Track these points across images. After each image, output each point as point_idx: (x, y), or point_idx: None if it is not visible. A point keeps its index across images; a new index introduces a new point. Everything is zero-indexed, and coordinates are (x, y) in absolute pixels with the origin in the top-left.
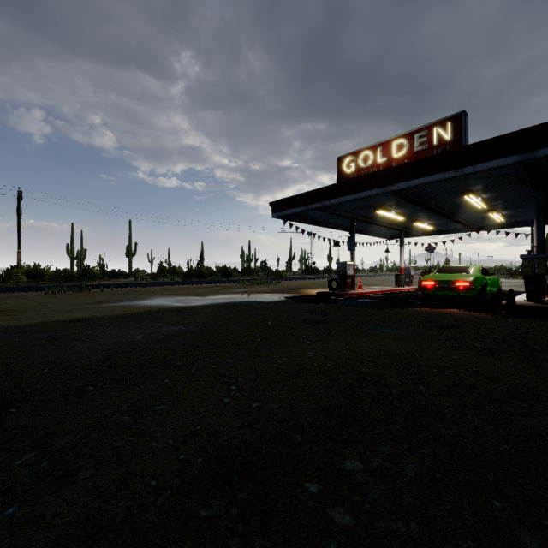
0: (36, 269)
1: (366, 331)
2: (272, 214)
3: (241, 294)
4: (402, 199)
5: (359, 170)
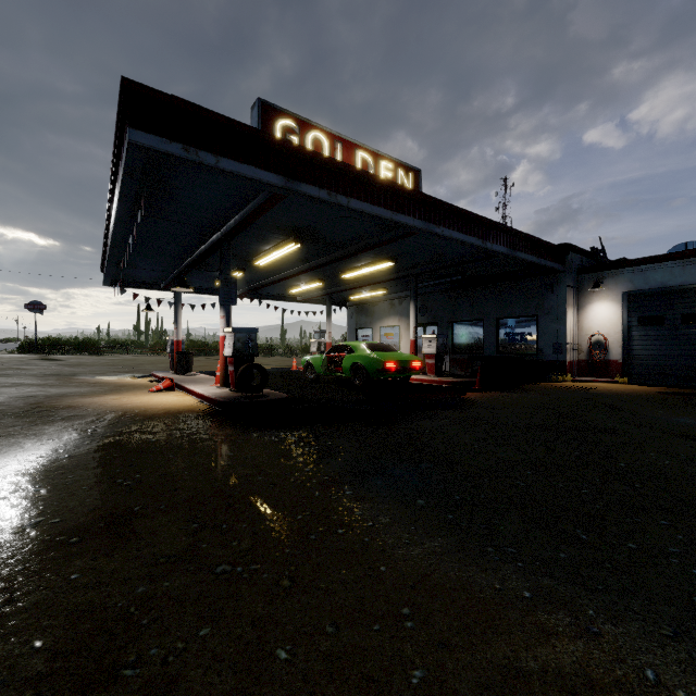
0: None
1: None
2: (139, 131)
3: None
4: (378, 244)
5: None
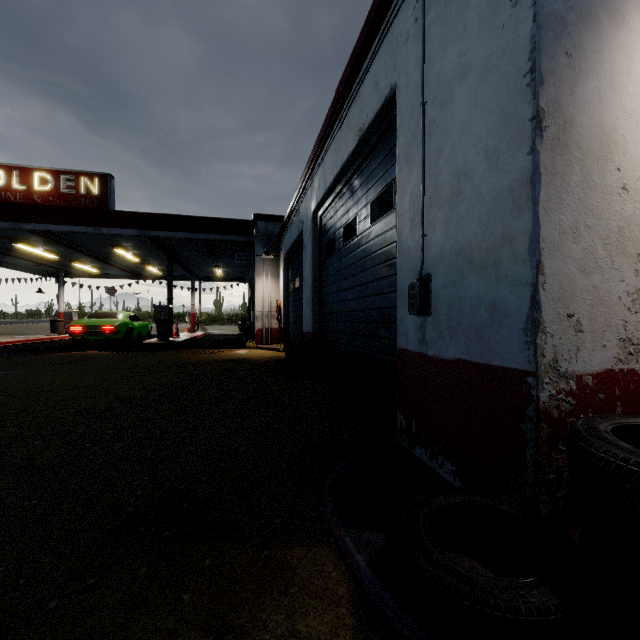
0: None
1: None
2: None
3: None
4: (46, 238)
5: None
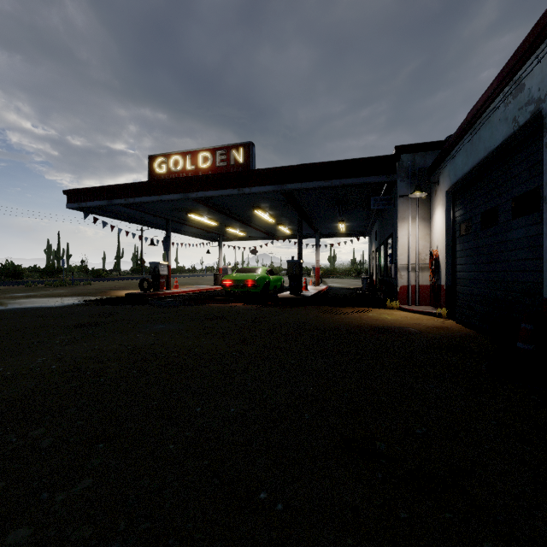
0: None
1: (138, 329)
2: (68, 204)
3: (20, 299)
4: (207, 206)
5: (170, 173)
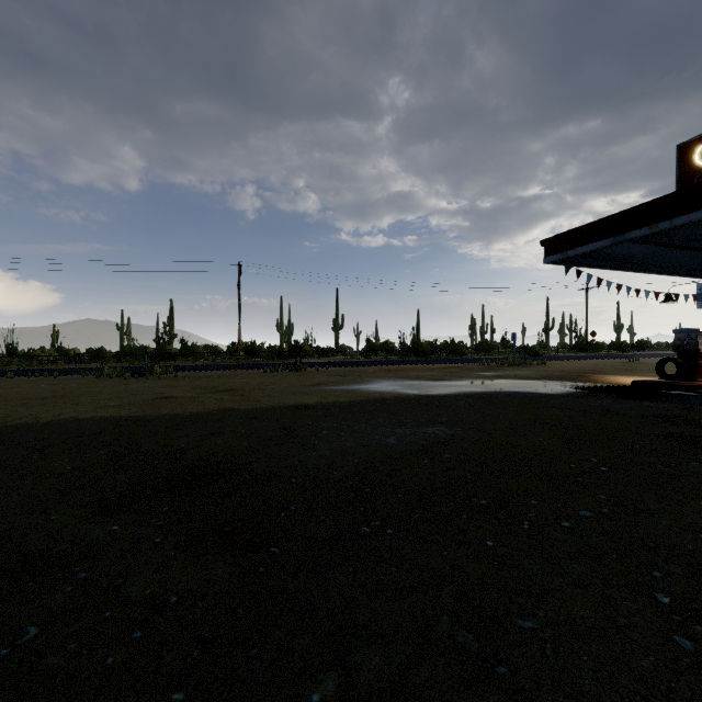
0: (253, 345)
1: None
2: (546, 258)
3: (494, 379)
4: None
5: None
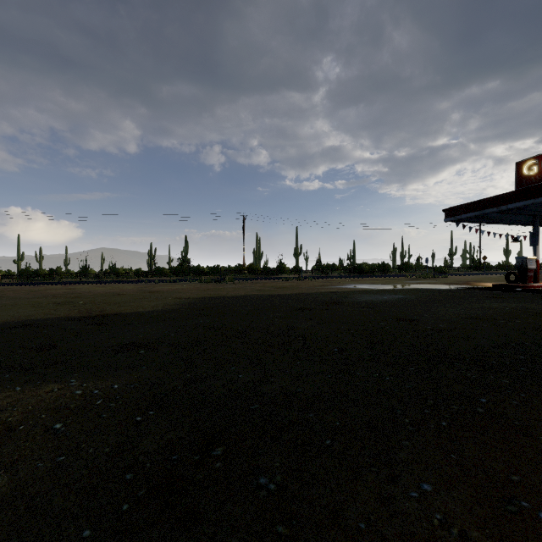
0: (251, 266)
1: (538, 303)
2: (445, 219)
3: (416, 284)
4: None
5: (541, 172)
